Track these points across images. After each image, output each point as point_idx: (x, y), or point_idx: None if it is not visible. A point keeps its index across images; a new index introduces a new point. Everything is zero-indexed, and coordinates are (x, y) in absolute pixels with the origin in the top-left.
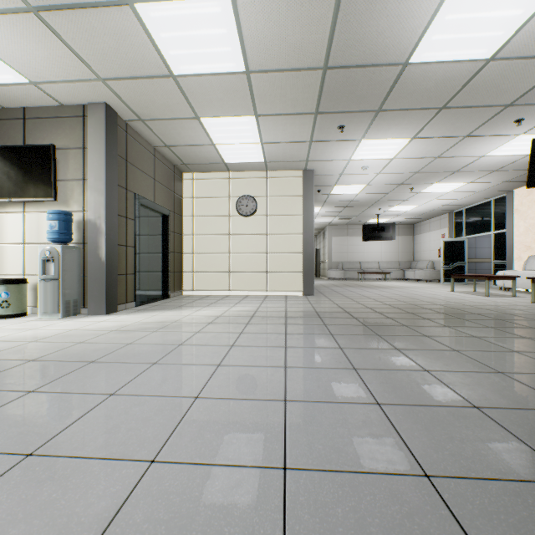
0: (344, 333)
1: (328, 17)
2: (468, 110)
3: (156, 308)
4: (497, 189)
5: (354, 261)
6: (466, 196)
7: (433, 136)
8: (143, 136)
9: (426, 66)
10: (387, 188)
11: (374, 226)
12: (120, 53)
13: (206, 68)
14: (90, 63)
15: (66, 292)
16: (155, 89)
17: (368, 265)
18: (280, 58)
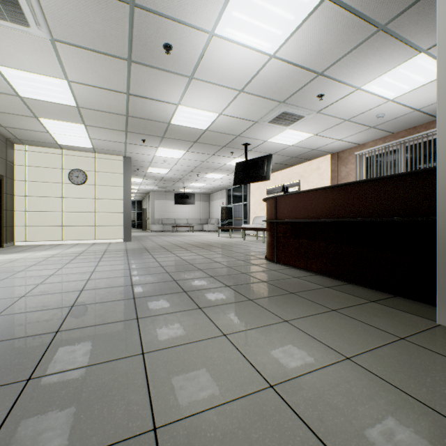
0: (135, 255)
1: (125, 100)
2: (208, 145)
3: None
4: None
5: (171, 218)
6: (229, 181)
7: (197, 152)
8: None
9: (180, 126)
10: (184, 173)
11: (182, 194)
12: None
13: (48, 99)
14: None
15: None
16: (2, 98)
17: (180, 221)
18: (99, 107)
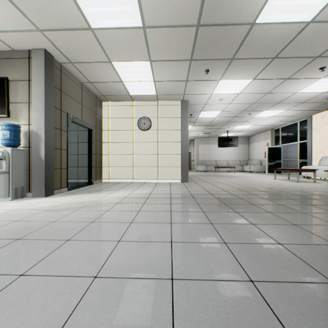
0: (212, 210)
1: None
2: (291, 60)
3: (82, 192)
4: (302, 115)
5: (212, 160)
6: (282, 119)
7: (266, 78)
8: (73, 75)
9: (267, 26)
10: (234, 113)
11: (225, 138)
12: (51, 8)
13: (115, 23)
14: (30, 17)
15: (15, 182)
16: (79, 39)
17: (221, 162)
18: (167, 17)
